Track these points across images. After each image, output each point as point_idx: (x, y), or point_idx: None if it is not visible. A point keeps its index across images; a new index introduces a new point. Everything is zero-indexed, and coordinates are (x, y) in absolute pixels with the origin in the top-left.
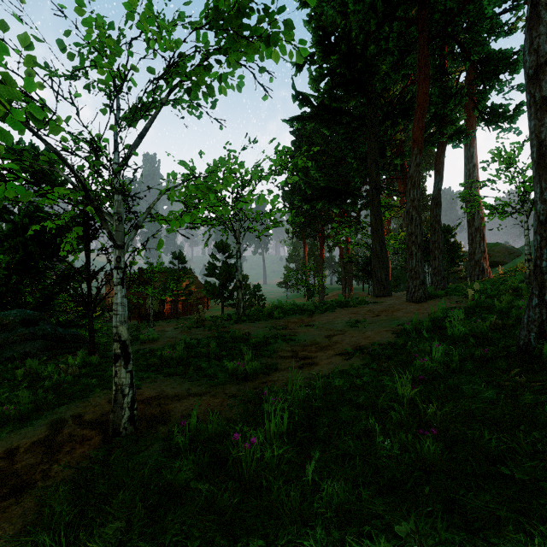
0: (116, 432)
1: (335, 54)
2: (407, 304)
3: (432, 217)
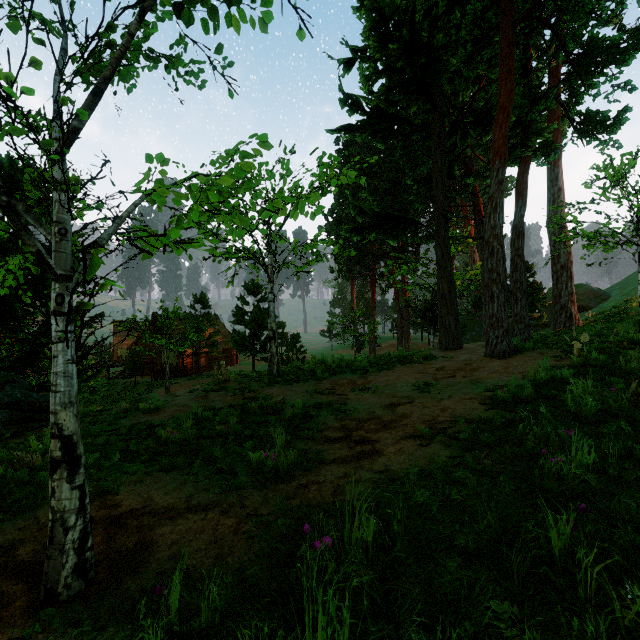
0: (51, 593)
1: (393, 44)
2: (488, 360)
3: (512, 250)
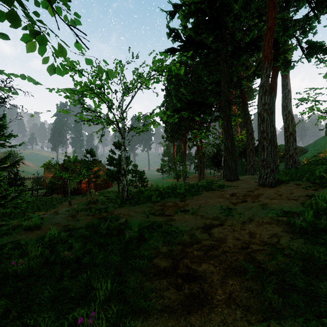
0: None
1: None
2: (263, 189)
3: None
